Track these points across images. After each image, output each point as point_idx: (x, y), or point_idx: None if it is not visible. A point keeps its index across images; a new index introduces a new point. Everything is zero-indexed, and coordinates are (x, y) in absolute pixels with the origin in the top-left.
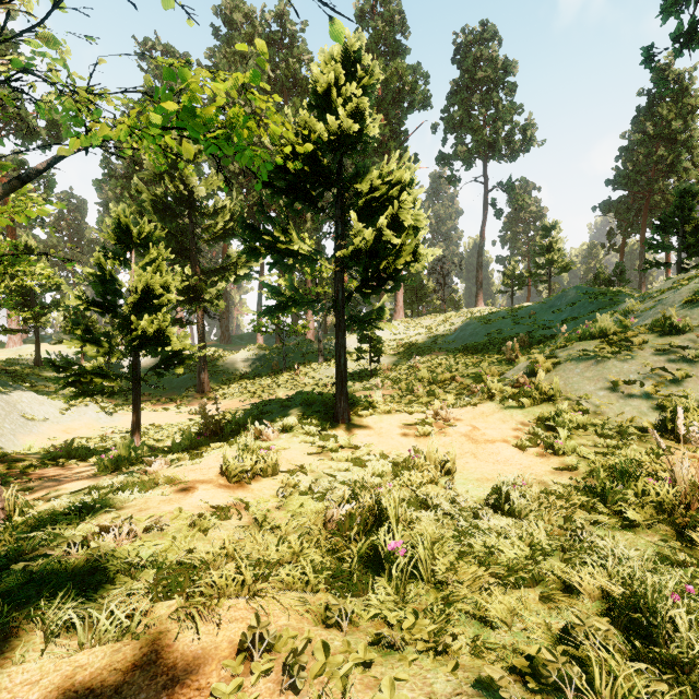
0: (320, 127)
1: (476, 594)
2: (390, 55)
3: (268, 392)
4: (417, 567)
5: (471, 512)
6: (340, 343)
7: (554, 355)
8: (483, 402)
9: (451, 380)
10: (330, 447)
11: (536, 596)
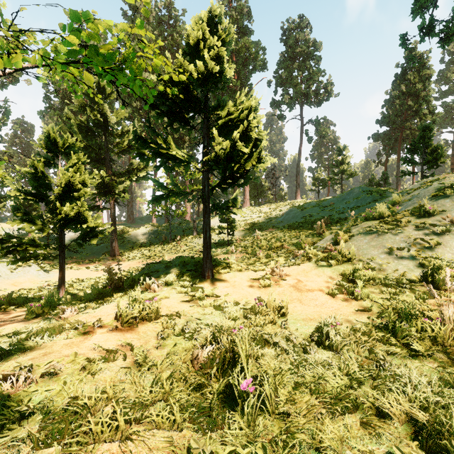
0: (191, 67)
1: (311, 423)
2: (240, 34)
3: (159, 256)
4: (264, 399)
5: (301, 347)
6: (206, 222)
7: (349, 230)
8: (304, 262)
9: (281, 247)
10: (199, 296)
11: (357, 422)
